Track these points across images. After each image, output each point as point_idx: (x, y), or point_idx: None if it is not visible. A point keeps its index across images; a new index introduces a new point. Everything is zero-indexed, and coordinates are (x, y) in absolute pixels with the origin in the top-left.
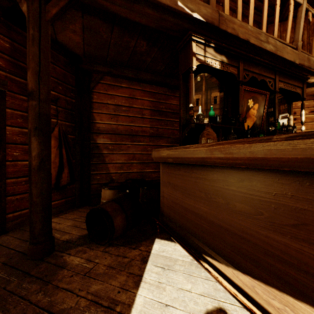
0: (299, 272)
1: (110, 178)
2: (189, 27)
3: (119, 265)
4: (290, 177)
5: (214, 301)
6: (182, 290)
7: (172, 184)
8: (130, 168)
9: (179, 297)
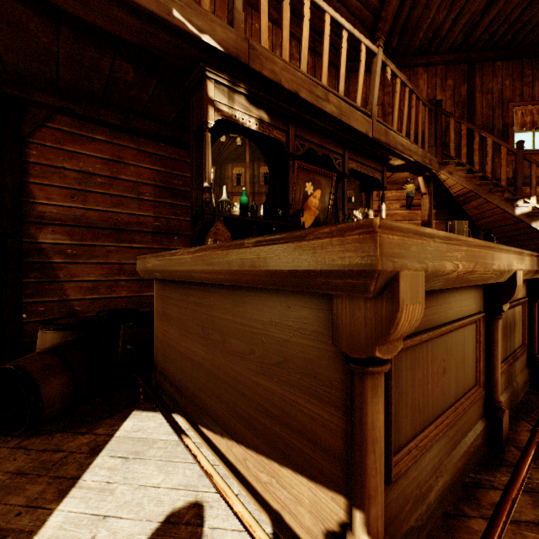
0: (282, 426)
1: (68, 309)
2: (200, 55)
3: (41, 466)
4: (276, 297)
5: (191, 494)
6: (144, 488)
7: (168, 316)
8: (114, 289)
9: (135, 499)
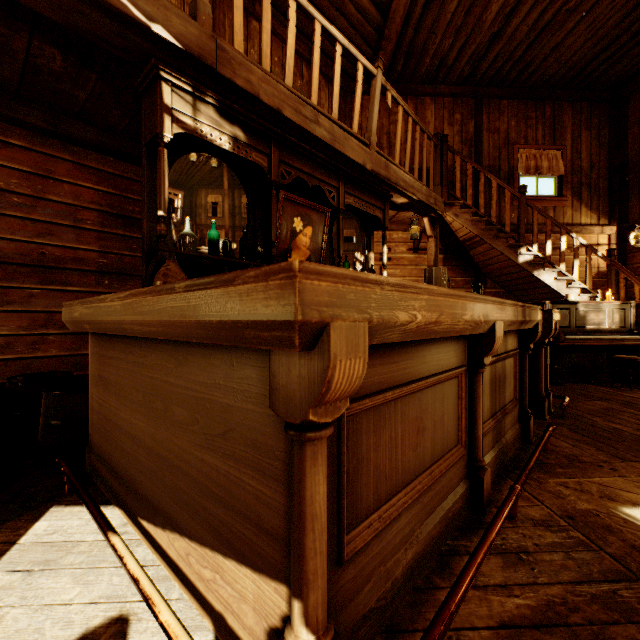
0: (227, 510)
1: None
2: (151, 49)
3: None
4: (220, 354)
5: (115, 607)
6: (49, 608)
7: (104, 380)
8: (39, 346)
9: (32, 625)
